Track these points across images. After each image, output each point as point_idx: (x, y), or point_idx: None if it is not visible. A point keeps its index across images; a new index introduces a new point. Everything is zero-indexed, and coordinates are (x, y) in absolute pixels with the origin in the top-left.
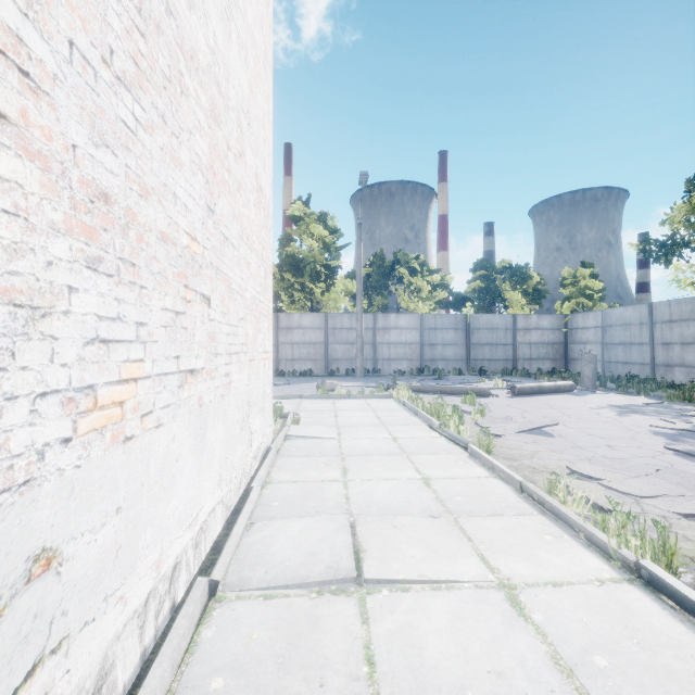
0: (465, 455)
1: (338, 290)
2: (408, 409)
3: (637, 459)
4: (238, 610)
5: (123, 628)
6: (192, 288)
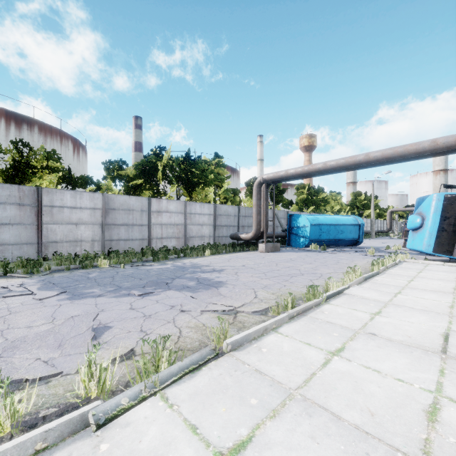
0: (238, 352)
1: None
2: None
3: (169, 302)
4: None
5: None
6: None
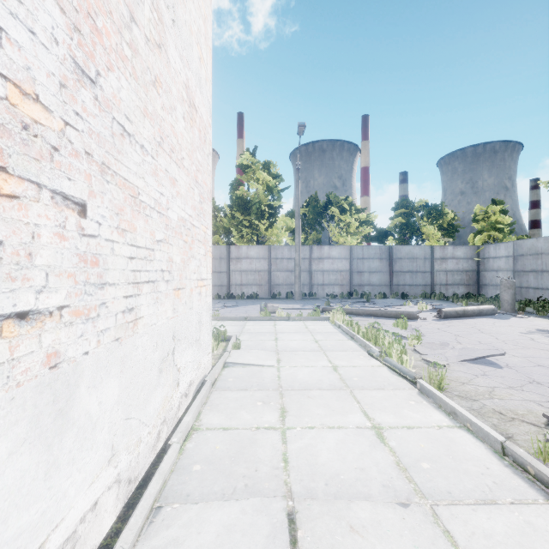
0: (414, 392)
1: (279, 226)
2: (344, 333)
3: None
4: None
5: None
6: (25, 176)
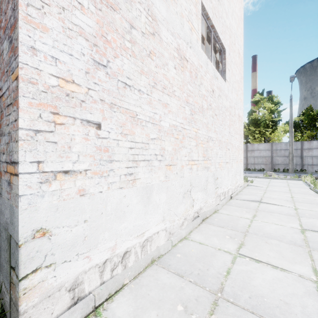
0: (317, 196)
1: (279, 131)
2: (307, 184)
3: None
4: (235, 200)
5: (221, 193)
6: (227, 148)
